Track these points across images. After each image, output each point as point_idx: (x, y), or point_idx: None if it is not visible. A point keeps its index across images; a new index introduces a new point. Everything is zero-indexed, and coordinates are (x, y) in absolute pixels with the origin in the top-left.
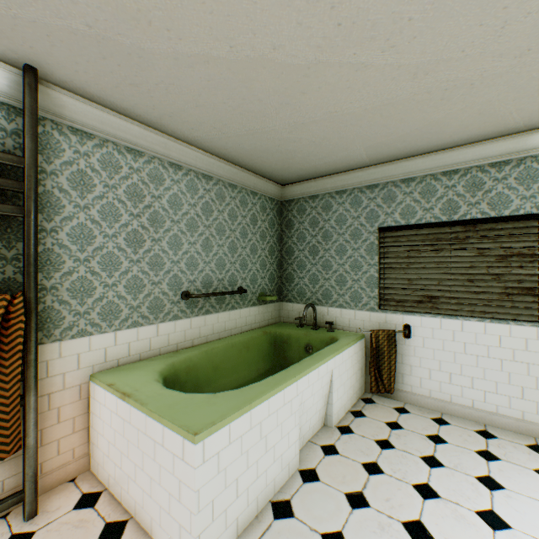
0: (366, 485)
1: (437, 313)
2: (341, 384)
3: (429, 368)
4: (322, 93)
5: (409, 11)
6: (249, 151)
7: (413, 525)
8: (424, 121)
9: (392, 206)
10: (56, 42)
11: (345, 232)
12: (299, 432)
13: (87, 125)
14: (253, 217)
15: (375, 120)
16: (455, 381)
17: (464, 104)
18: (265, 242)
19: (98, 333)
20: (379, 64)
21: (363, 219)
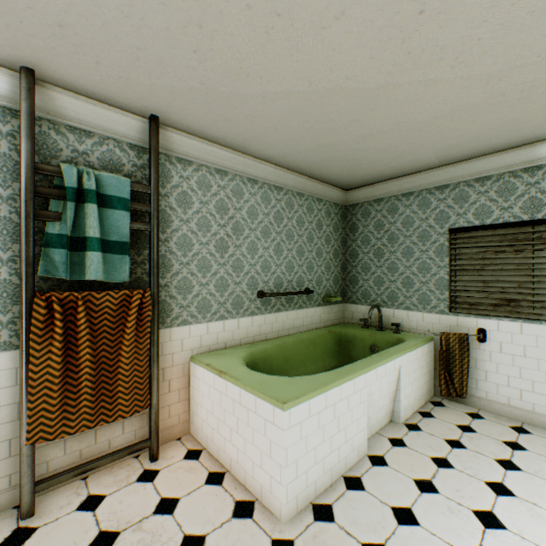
0: (435, 475)
1: (517, 317)
2: (408, 383)
3: (507, 374)
4: (391, 108)
5: (478, 33)
6: (317, 162)
7: (484, 514)
8: (499, 121)
9: (464, 207)
10: (176, 97)
11: (412, 234)
12: (367, 422)
13: (188, 154)
14: (318, 222)
15: (444, 124)
16: (538, 389)
17: (545, 101)
18: (330, 245)
19: (196, 323)
20: (448, 78)
21: (431, 220)
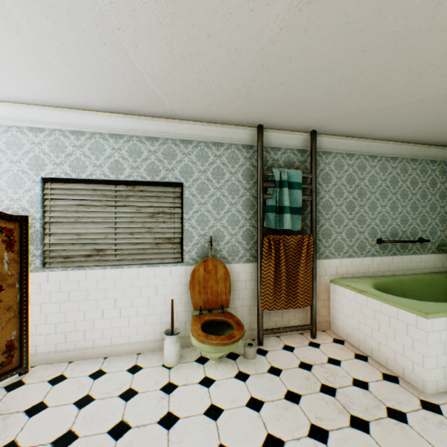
0: None
1: None
2: None
3: None
4: None
5: None
6: (436, 133)
7: None
8: None
9: None
10: (334, 119)
11: None
12: None
13: (329, 148)
14: (431, 181)
15: None
16: None
17: None
18: (444, 200)
19: (333, 258)
20: None
21: None
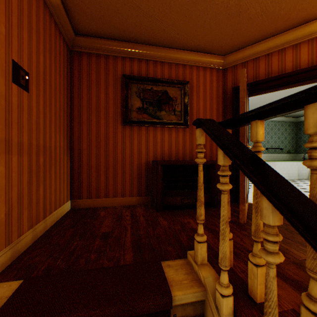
0: None
1: None
2: None
3: None
4: None
5: None
6: None
7: None
8: None
9: None
10: None
11: None
12: (297, 174)
13: None
14: (284, 129)
15: None
16: None
17: None
18: (289, 135)
19: None
20: None
21: None
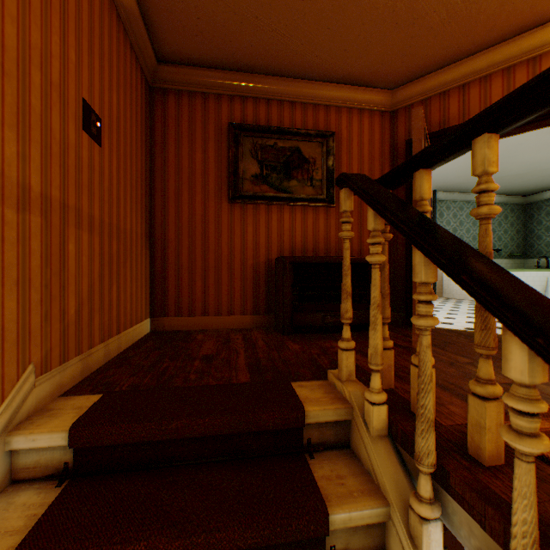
0: None
1: None
2: None
3: None
4: (533, 175)
5: None
6: (502, 190)
7: None
8: None
9: None
10: (446, 186)
11: None
12: None
13: (442, 198)
14: (504, 216)
15: None
16: None
17: None
18: (512, 227)
19: None
20: None
21: None
